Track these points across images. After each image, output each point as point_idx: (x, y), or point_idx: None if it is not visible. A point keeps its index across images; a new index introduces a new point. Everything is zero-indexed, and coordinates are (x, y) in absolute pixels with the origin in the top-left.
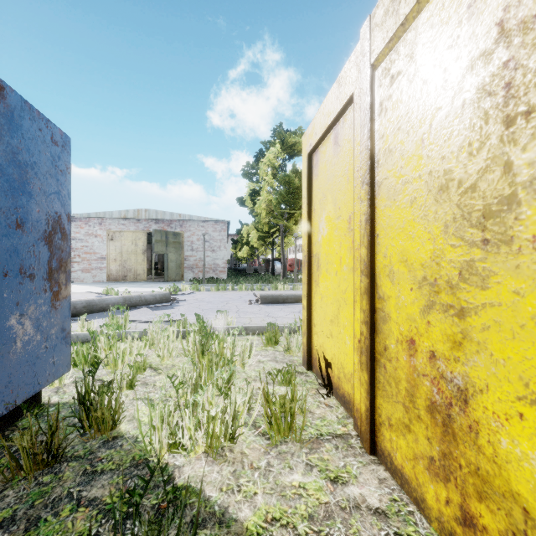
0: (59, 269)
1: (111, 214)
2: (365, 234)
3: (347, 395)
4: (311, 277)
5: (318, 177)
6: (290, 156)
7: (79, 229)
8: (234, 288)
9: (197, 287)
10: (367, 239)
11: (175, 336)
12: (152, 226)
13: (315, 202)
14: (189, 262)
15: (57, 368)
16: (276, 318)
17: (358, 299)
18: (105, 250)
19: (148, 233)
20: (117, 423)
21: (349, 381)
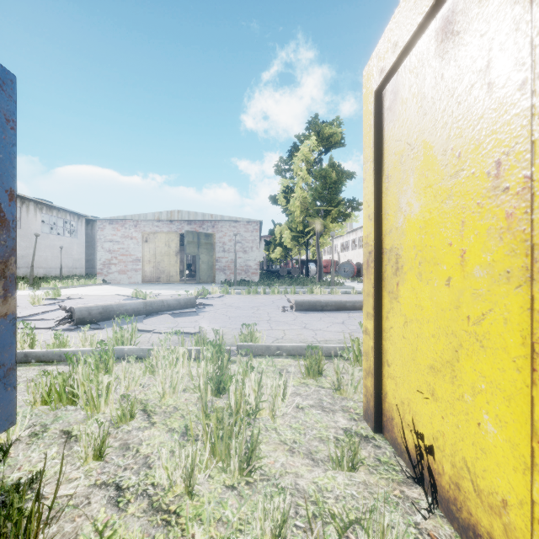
0: None
1: (146, 216)
2: None
3: (486, 537)
4: (380, 285)
5: (397, 121)
6: (326, 148)
7: (116, 232)
8: (266, 291)
9: (227, 290)
10: None
11: (186, 359)
12: (185, 227)
13: (389, 164)
14: (221, 264)
15: None
16: (316, 331)
17: None
18: (139, 252)
19: (182, 234)
20: None
21: (496, 513)
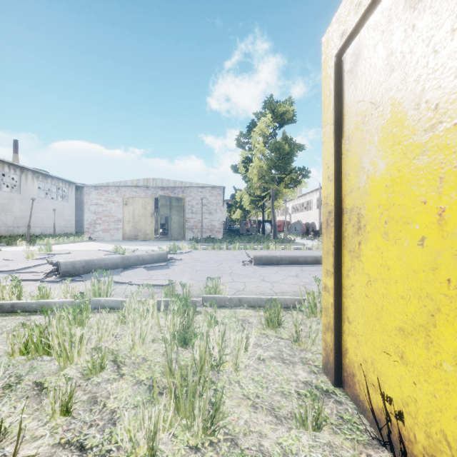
0: None
1: (125, 183)
2: None
3: None
4: (340, 244)
5: (359, 82)
6: (280, 124)
7: (100, 196)
8: (229, 247)
9: (194, 246)
10: None
11: (155, 310)
12: (159, 192)
13: (350, 125)
14: (190, 223)
15: None
16: (273, 284)
17: None
18: (120, 214)
19: (156, 199)
20: None
21: None
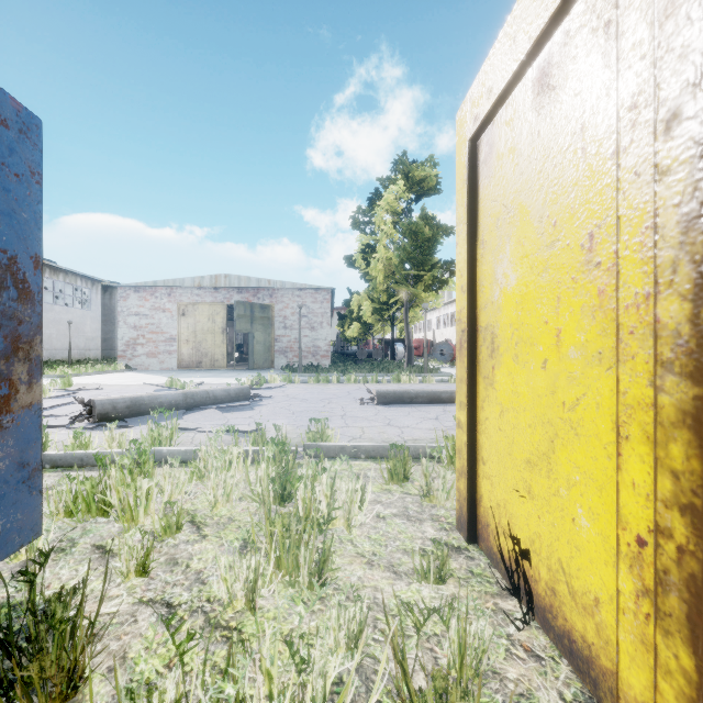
0: (12, 354)
1: (183, 282)
2: (682, 260)
3: (580, 641)
4: (474, 370)
5: (493, 178)
6: (417, 196)
7: (143, 302)
8: (340, 380)
9: (289, 378)
10: (692, 273)
11: (241, 461)
12: (234, 297)
13: (484, 227)
14: (281, 344)
15: (6, 538)
16: (402, 429)
17: (638, 433)
18: (174, 329)
19: (230, 306)
20: (78, 684)
21: (589, 613)
